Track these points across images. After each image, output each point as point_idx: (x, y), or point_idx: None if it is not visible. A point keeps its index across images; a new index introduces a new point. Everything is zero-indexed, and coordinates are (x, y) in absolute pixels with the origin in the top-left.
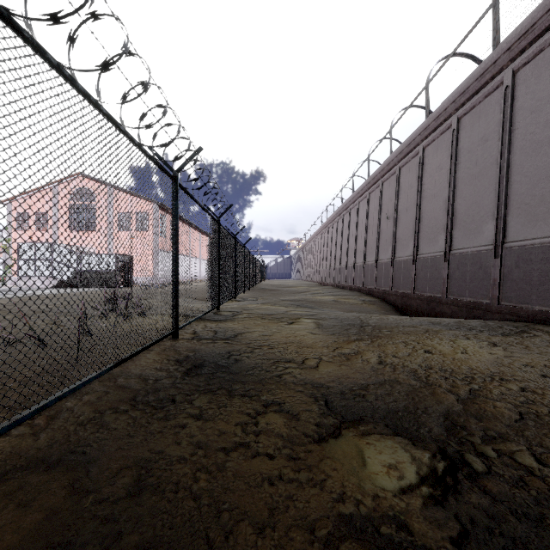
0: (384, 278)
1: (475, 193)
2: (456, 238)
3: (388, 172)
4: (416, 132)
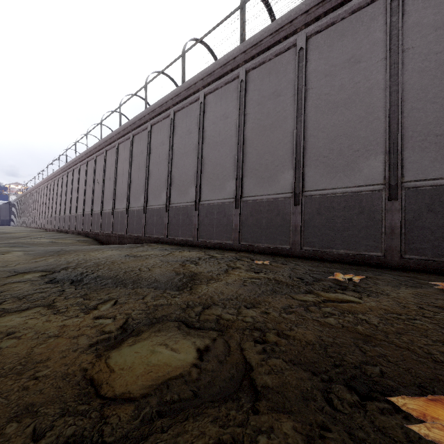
0: (96, 224)
1: (139, 179)
2: (131, 201)
3: (100, 151)
4: (114, 133)
